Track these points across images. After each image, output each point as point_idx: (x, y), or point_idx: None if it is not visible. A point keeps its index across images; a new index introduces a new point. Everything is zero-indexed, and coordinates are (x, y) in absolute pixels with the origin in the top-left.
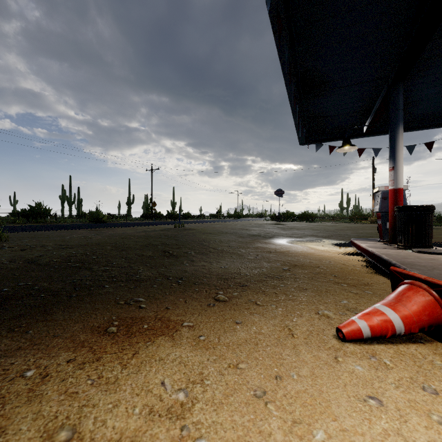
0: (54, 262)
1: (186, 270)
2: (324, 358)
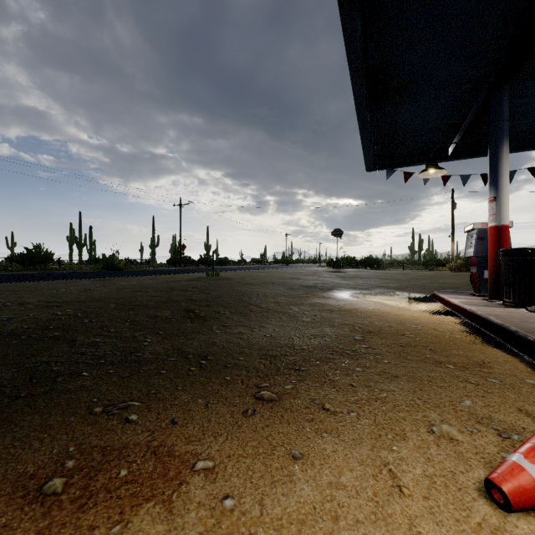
0: (24, 330)
1: (215, 341)
2: None
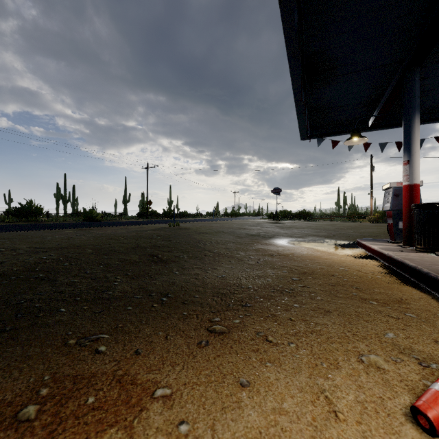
0: (14, 272)
1: (175, 281)
2: None
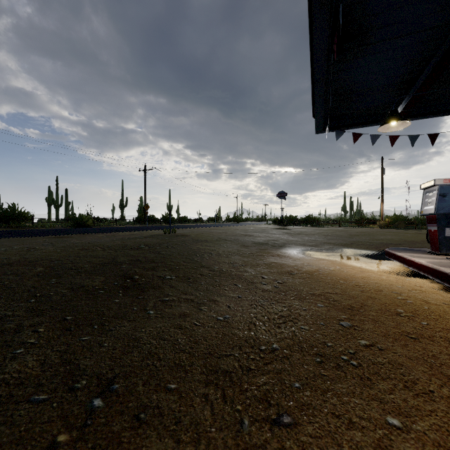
0: None
1: (141, 337)
2: None
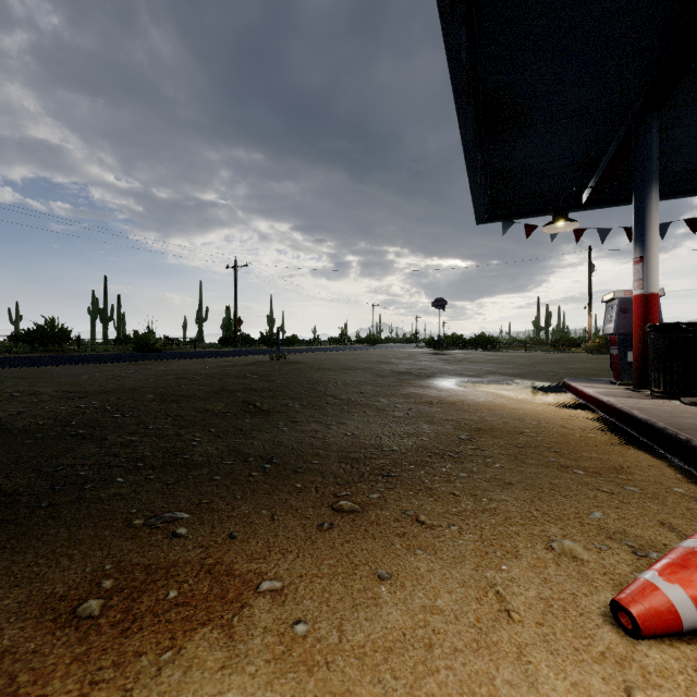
0: (39, 426)
1: (282, 441)
2: (600, 695)
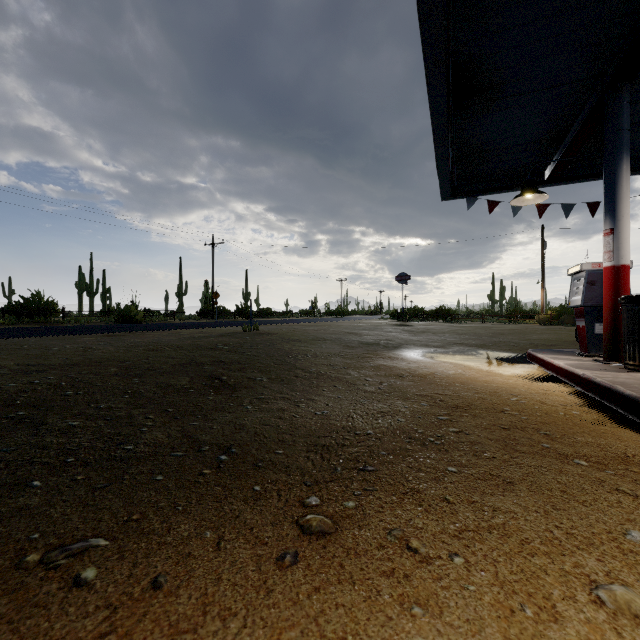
0: None
1: (245, 423)
2: None
